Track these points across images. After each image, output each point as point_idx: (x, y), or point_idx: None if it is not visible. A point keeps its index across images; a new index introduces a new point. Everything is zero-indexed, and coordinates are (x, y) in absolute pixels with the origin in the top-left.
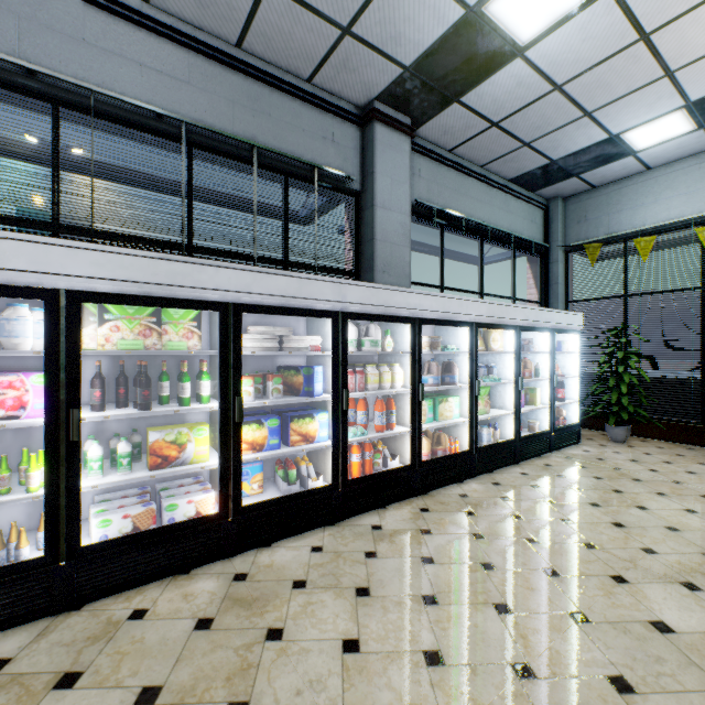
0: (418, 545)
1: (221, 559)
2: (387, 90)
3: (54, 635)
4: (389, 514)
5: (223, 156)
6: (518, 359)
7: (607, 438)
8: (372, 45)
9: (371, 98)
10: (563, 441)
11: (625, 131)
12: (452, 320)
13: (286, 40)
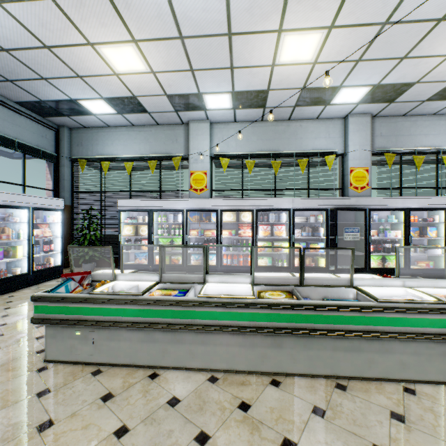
0: None
1: None
2: None
3: None
4: None
5: None
6: None
7: None
8: None
9: None
10: (46, 277)
11: (79, 99)
12: None
13: None
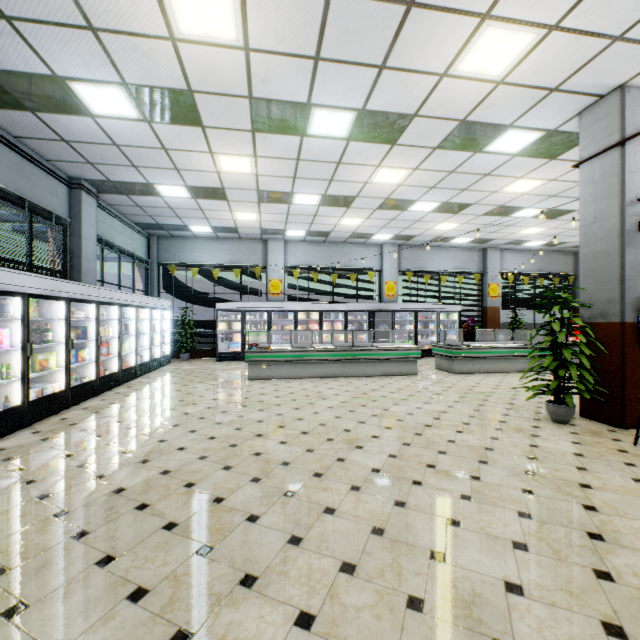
0: (141, 391)
1: (66, 409)
2: (93, 180)
3: (40, 427)
4: (117, 390)
5: (0, 198)
6: (151, 323)
7: (181, 361)
8: (100, 170)
9: (81, 178)
10: (165, 362)
11: (191, 225)
12: (131, 304)
13: (52, 150)
